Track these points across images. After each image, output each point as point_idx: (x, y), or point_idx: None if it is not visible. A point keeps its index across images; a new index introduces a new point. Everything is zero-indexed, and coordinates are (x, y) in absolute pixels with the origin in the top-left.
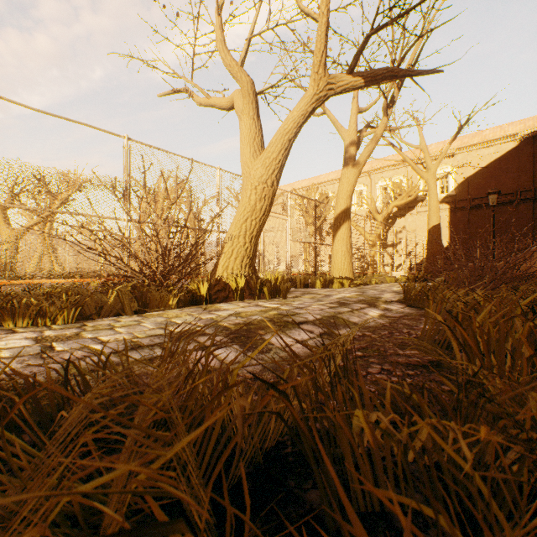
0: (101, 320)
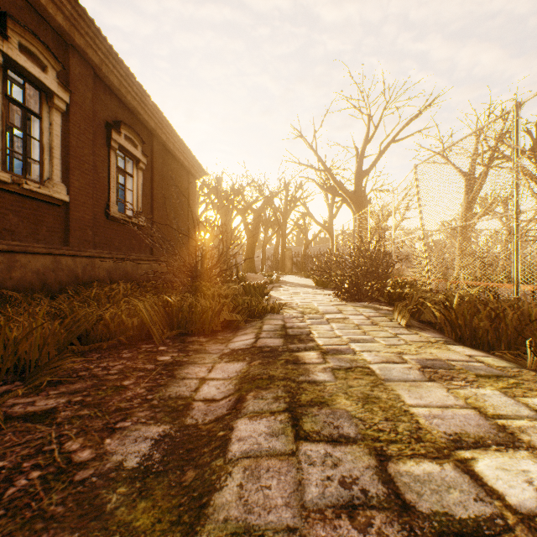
0: (411, 331)
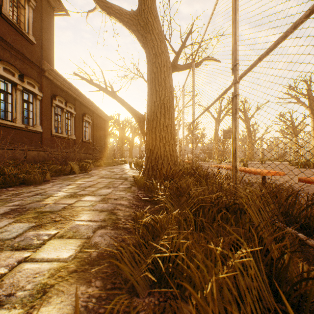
0: None
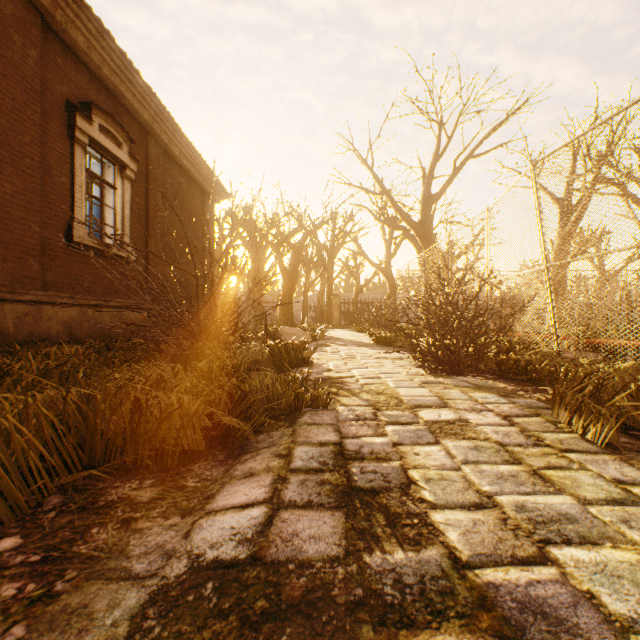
0: None
